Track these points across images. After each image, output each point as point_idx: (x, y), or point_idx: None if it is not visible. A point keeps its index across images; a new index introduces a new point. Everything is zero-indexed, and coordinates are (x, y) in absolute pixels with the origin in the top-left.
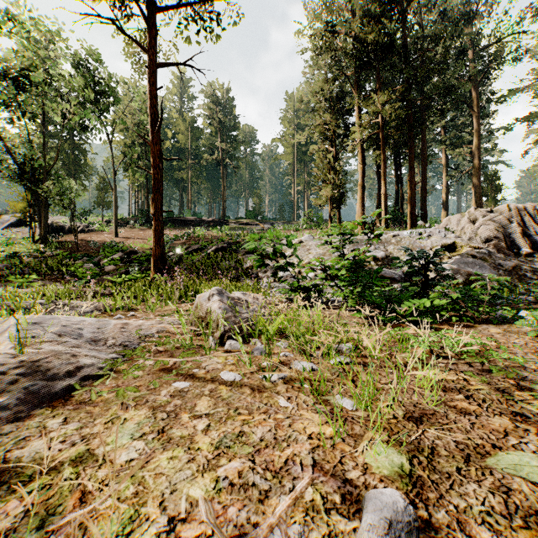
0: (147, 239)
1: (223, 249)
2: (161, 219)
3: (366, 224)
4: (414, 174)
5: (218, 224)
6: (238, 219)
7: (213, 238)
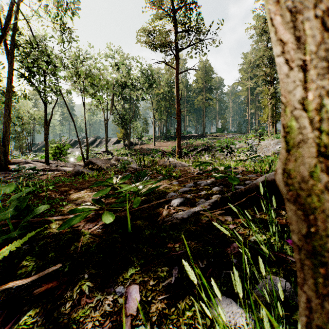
0: (168, 146)
1: (204, 149)
2: (180, 137)
3: None
4: None
5: (201, 137)
6: (212, 134)
7: (199, 144)
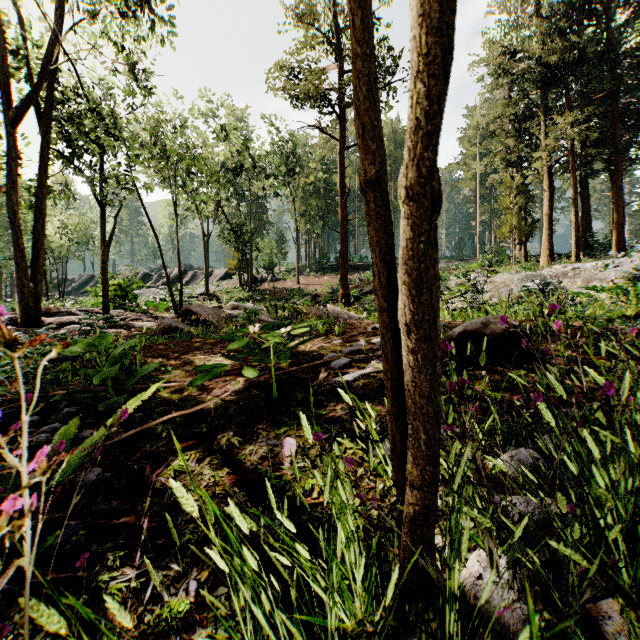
0: (323, 284)
1: None
2: (346, 267)
3: (563, 257)
4: (620, 194)
5: None
6: None
7: None
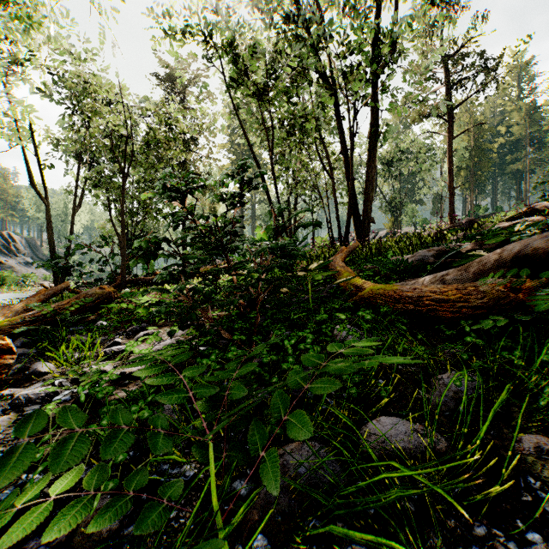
0: None
1: None
2: (453, 221)
3: None
4: None
5: None
6: None
7: None
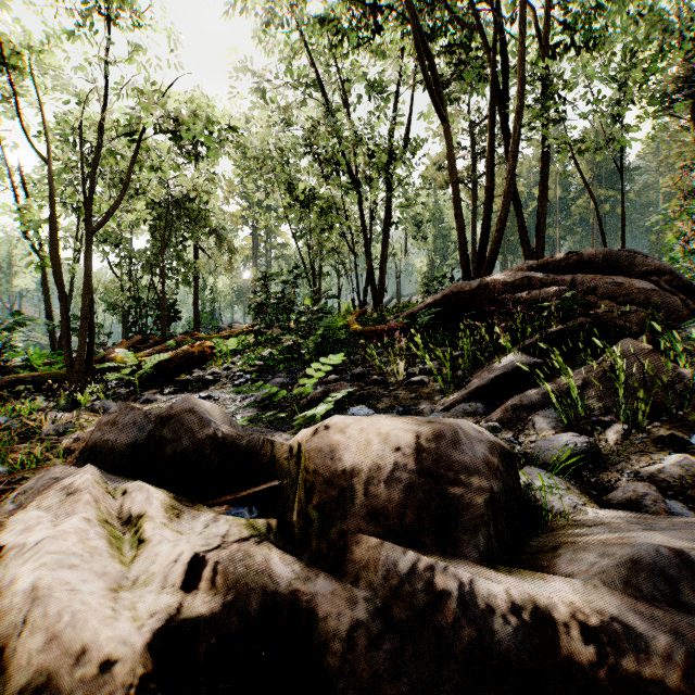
0: None
1: None
2: None
3: None
4: None
5: None
6: None
7: None
